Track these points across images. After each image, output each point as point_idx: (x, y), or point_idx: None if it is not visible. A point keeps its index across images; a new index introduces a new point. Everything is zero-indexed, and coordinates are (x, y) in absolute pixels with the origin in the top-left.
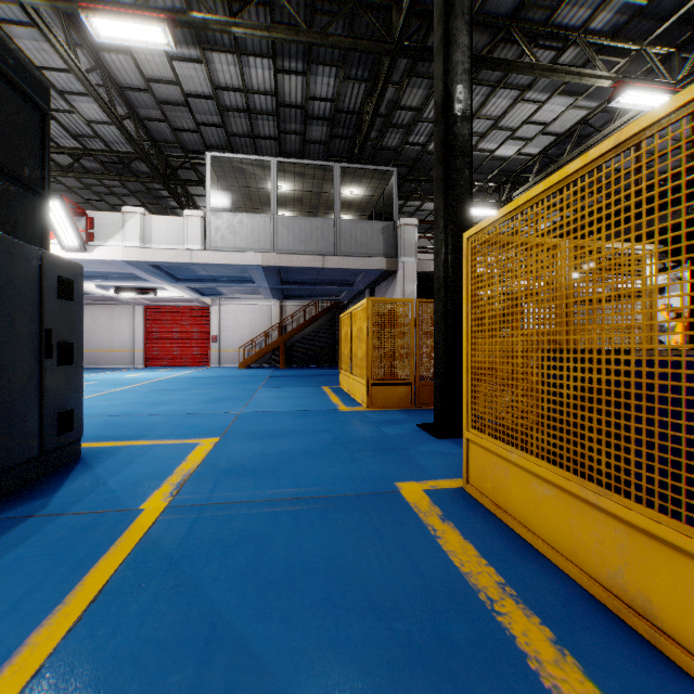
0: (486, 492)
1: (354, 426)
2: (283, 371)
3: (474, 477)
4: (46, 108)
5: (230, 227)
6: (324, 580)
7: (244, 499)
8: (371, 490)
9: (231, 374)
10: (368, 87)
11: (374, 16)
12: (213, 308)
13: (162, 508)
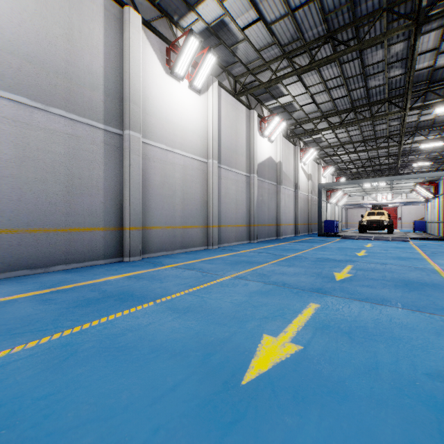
0: None
1: None
2: None
3: None
4: None
5: None
6: None
7: None
8: None
9: None
10: None
11: None
12: (398, 207)
13: None
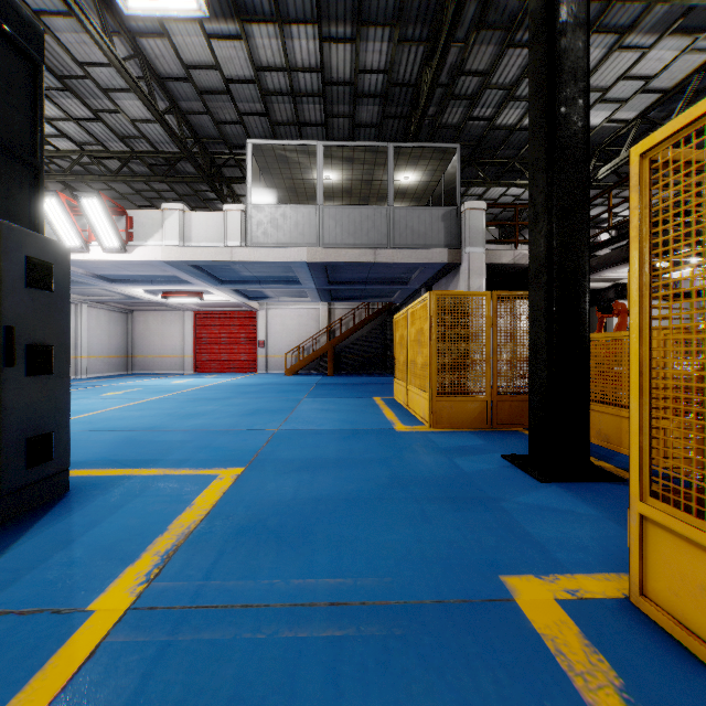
0: (702, 634)
1: (416, 456)
2: (331, 378)
3: (661, 591)
4: (37, 59)
5: (272, 220)
6: None
7: (252, 599)
8: (463, 593)
9: (276, 381)
10: (426, 50)
11: None
12: (260, 313)
13: (121, 610)
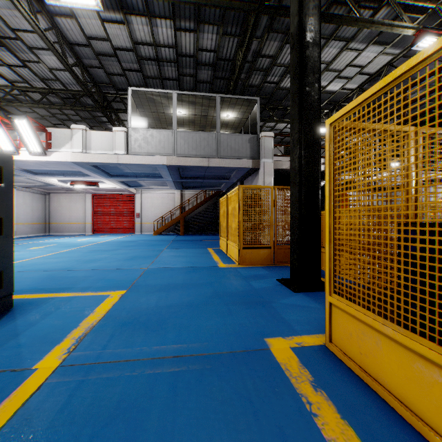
0: (351, 356)
1: (229, 280)
2: (182, 237)
3: (337, 338)
4: None
5: (144, 138)
6: None
7: (130, 357)
8: (244, 347)
9: (147, 239)
10: (239, 41)
11: None
12: (137, 195)
13: (53, 367)
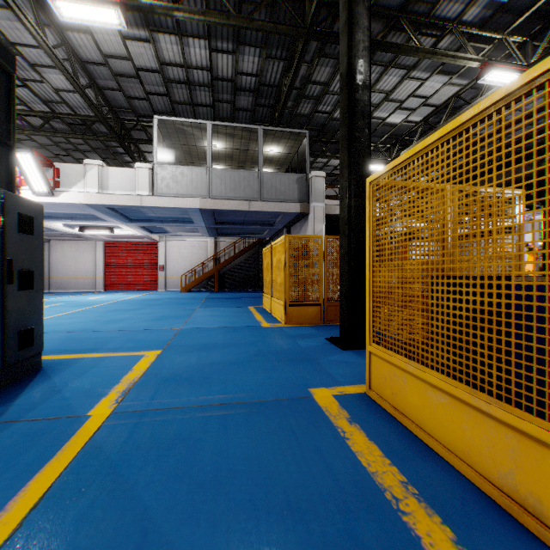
0: (386, 397)
1: (274, 340)
2: (217, 294)
3: (375, 384)
4: (12, 72)
5: (173, 177)
6: (248, 482)
7: (180, 405)
8: (288, 396)
9: (175, 297)
10: (285, 65)
11: (290, 6)
12: (160, 243)
13: (107, 414)
